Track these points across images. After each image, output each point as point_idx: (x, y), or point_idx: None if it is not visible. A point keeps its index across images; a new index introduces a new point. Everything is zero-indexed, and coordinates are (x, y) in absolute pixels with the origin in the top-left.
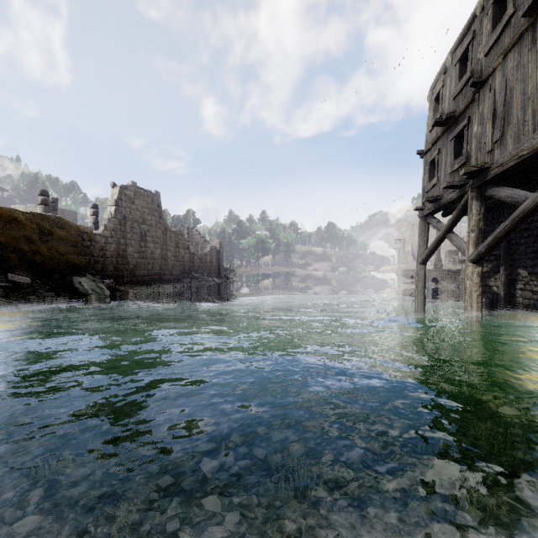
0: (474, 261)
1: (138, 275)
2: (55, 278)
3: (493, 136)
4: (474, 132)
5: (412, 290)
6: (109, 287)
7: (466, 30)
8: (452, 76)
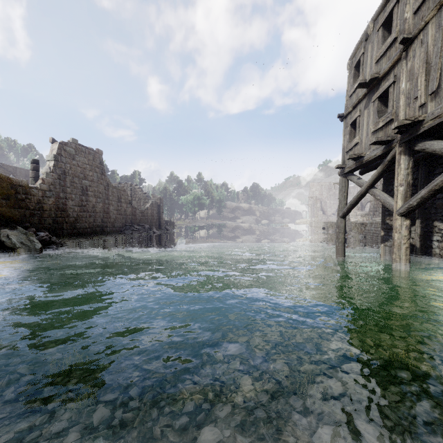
0: (403, 215)
1: (79, 227)
2: None
3: (425, 89)
4: (402, 89)
5: (326, 239)
6: (43, 240)
7: None
8: (374, 41)
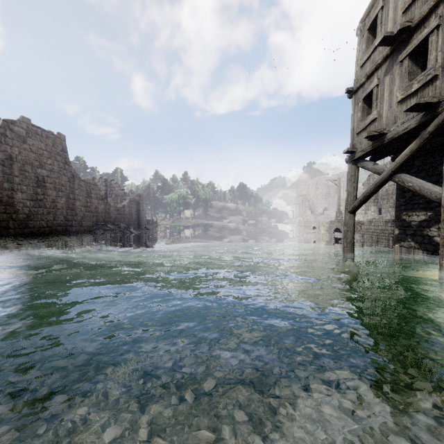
0: None
1: (32, 226)
2: None
3: None
4: None
5: (320, 239)
6: None
7: None
8: None
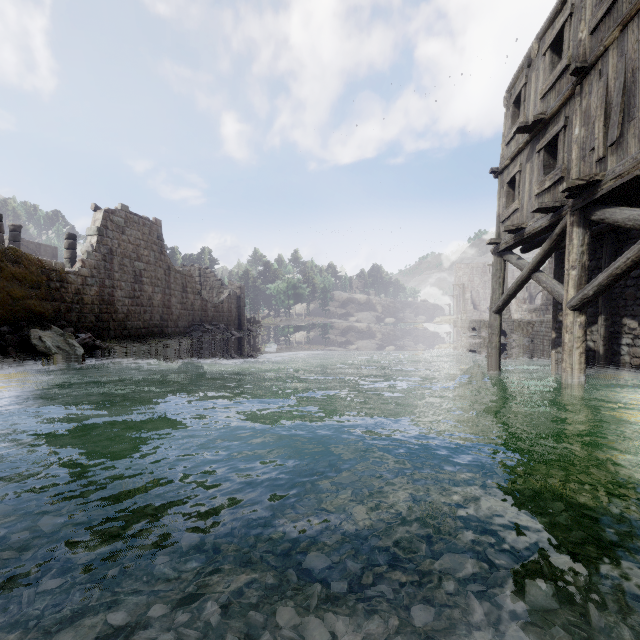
0: (576, 308)
1: (130, 327)
2: (6, 332)
3: (605, 138)
4: (575, 136)
5: (476, 345)
6: (85, 344)
7: (559, 6)
8: (539, 68)
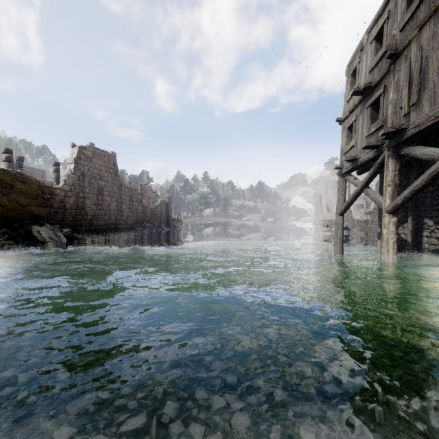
0: (390, 212)
1: (95, 224)
2: (16, 227)
3: (408, 101)
4: (390, 98)
5: (328, 237)
6: (67, 236)
7: (381, 11)
8: (368, 52)
